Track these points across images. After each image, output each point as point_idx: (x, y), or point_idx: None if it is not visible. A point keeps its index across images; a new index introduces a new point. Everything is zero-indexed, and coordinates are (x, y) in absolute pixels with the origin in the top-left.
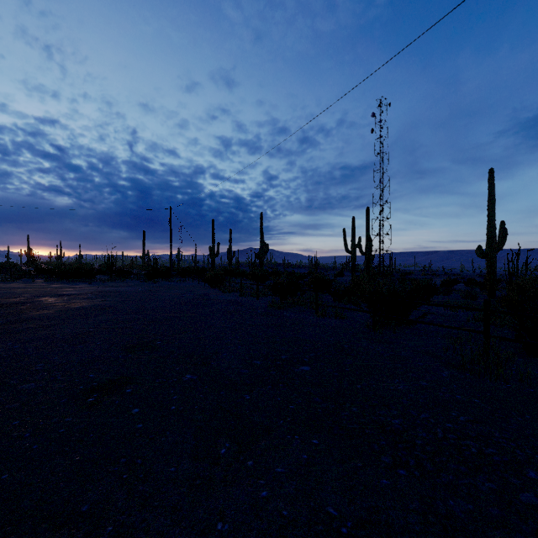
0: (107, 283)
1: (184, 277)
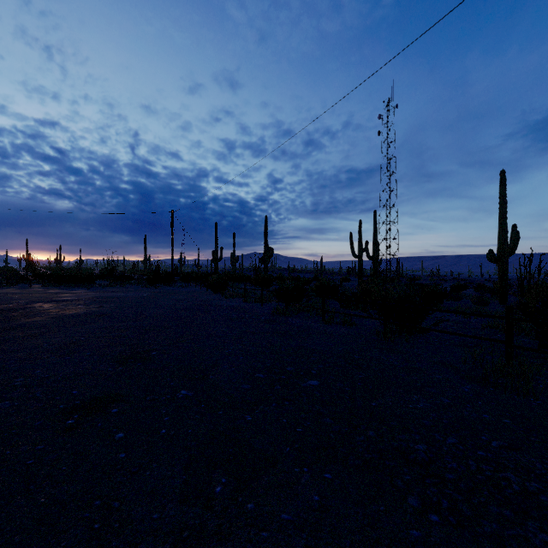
0: (106, 289)
1: (186, 282)
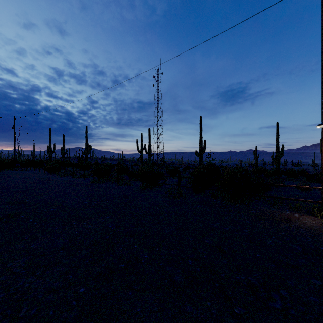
0: None
1: (26, 167)
